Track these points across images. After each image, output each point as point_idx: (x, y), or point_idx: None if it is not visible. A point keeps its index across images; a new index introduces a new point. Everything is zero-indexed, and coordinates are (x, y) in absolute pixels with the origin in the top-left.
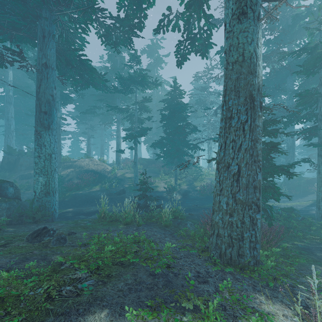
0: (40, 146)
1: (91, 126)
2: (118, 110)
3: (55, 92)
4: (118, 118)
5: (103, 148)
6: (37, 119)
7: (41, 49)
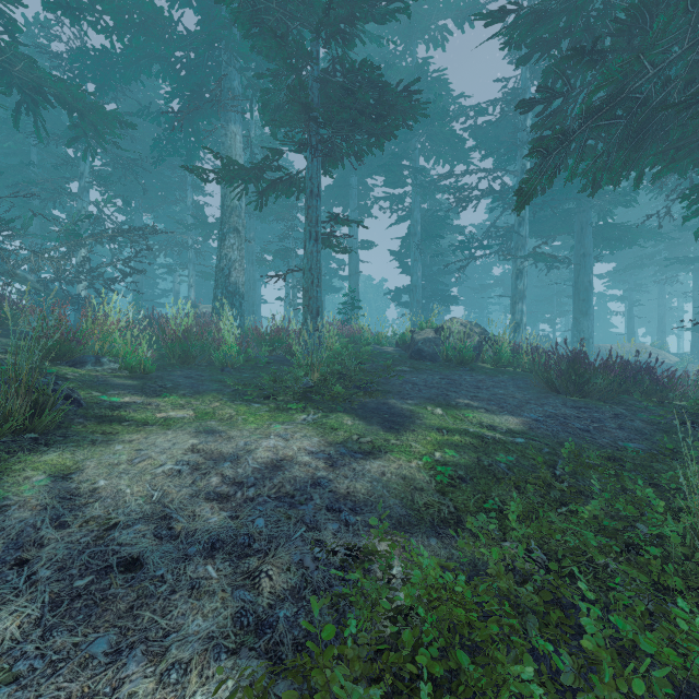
0: (578, 332)
1: (635, 285)
2: (688, 260)
3: (591, 277)
4: (696, 264)
5: (663, 321)
6: (576, 308)
7: (579, 242)
